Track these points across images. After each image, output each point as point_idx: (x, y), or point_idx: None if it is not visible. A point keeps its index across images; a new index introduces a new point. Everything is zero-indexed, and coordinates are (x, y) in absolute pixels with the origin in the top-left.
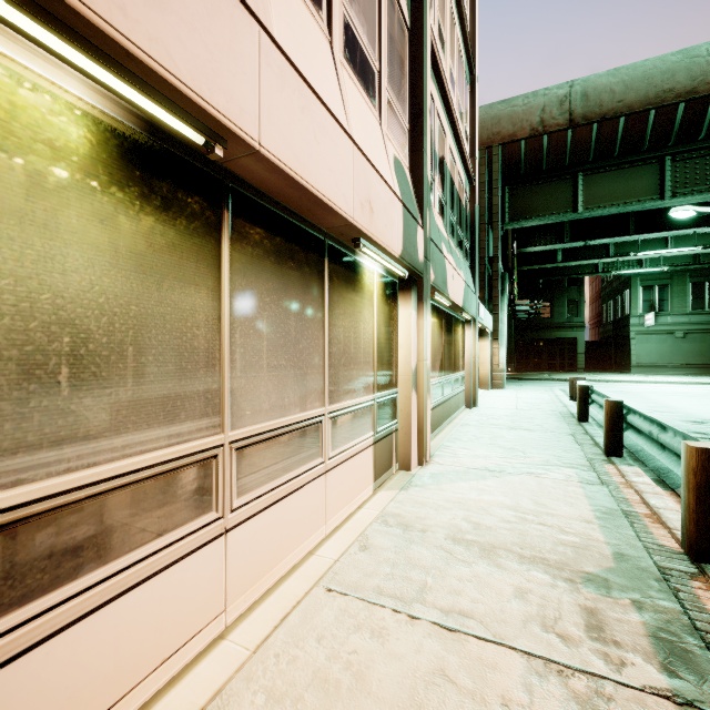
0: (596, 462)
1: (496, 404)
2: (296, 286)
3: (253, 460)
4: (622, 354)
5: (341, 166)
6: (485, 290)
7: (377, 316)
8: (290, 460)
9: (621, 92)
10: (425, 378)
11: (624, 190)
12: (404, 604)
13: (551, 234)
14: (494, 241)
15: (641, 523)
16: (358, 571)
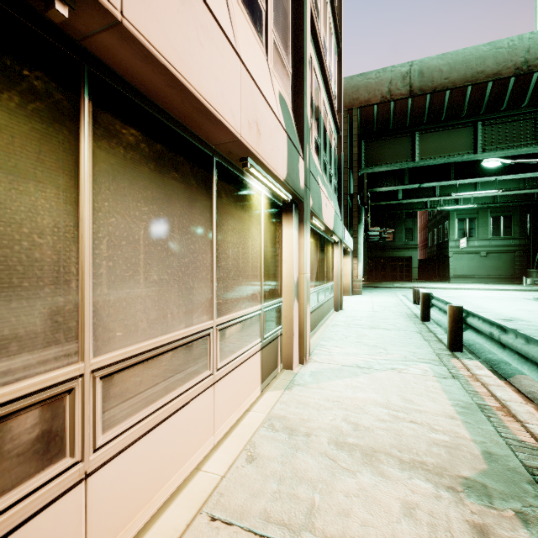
0: (443, 356)
1: (357, 307)
2: (181, 198)
3: (126, 386)
4: (444, 268)
5: (227, 79)
6: (347, 219)
7: (264, 234)
8: (173, 379)
9: (447, 72)
10: (305, 289)
11: (448, 145)
12: (292, 533)
13: (395, 178)
14: (354, 181)
15: (496, 416)
16: (245, 490)
